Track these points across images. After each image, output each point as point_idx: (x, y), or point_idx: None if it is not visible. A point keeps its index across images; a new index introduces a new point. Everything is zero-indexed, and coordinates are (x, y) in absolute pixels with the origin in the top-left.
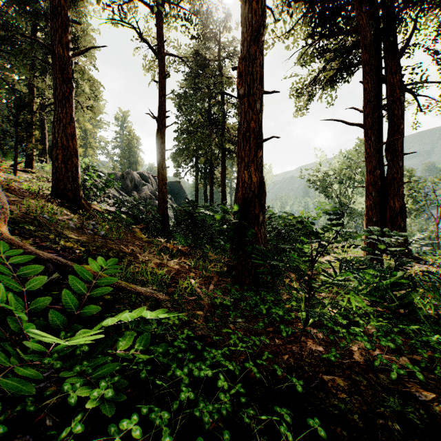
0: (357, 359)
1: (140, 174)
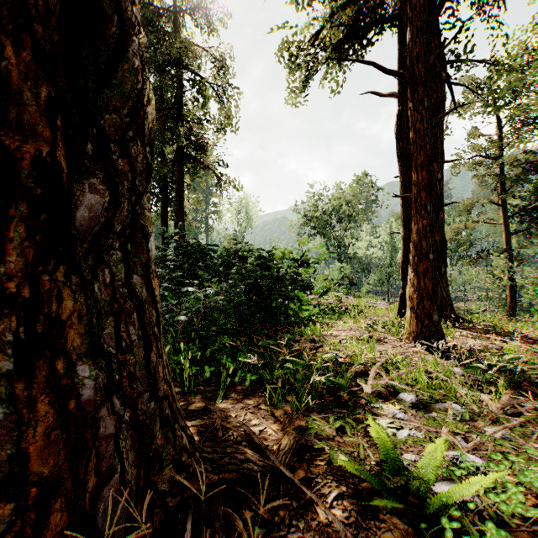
0: None
1: None
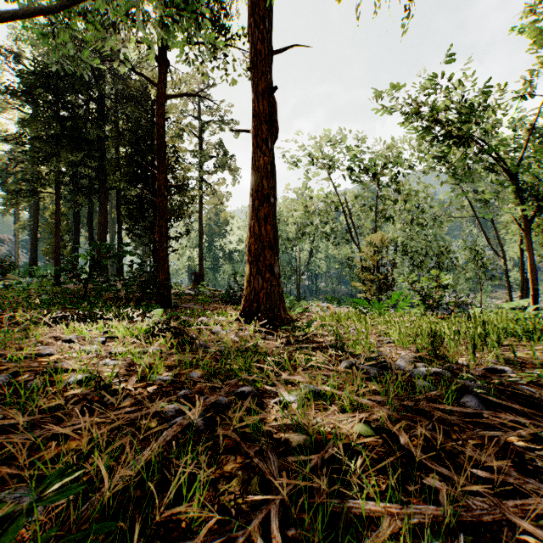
0: None
1: None
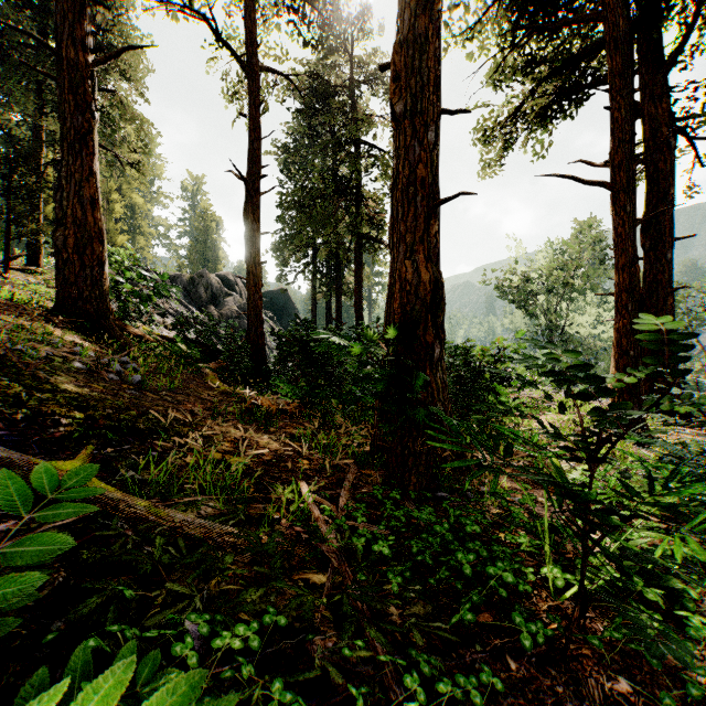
0: None
1: (221, 278)
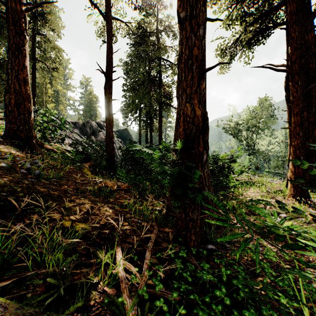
0: None
1: (97, 123)
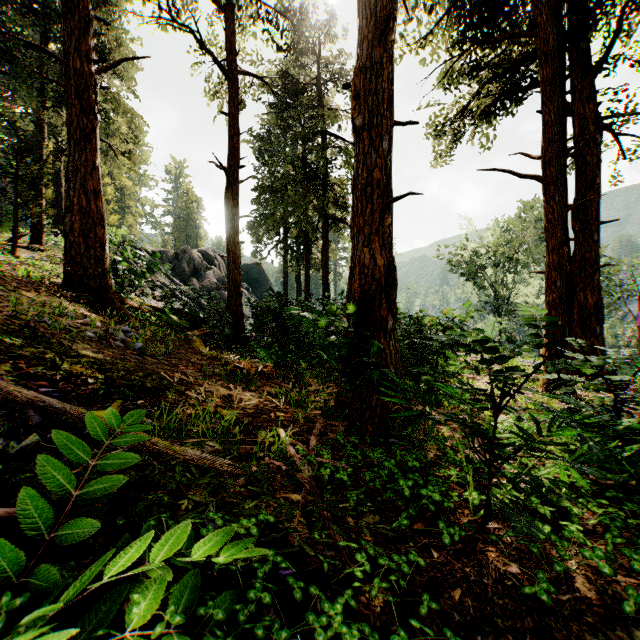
0: (584, 591)
1: (202, 253)
